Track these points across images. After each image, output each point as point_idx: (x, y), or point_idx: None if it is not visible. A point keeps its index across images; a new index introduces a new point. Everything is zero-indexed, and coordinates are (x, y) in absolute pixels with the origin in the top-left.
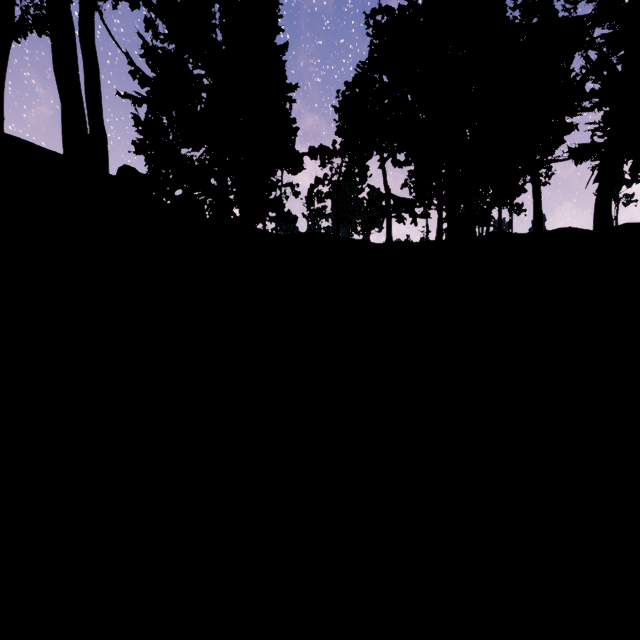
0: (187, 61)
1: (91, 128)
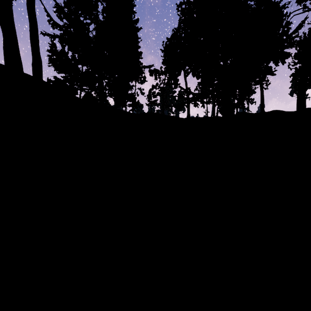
0: (80, 15)
1: (33, 56)
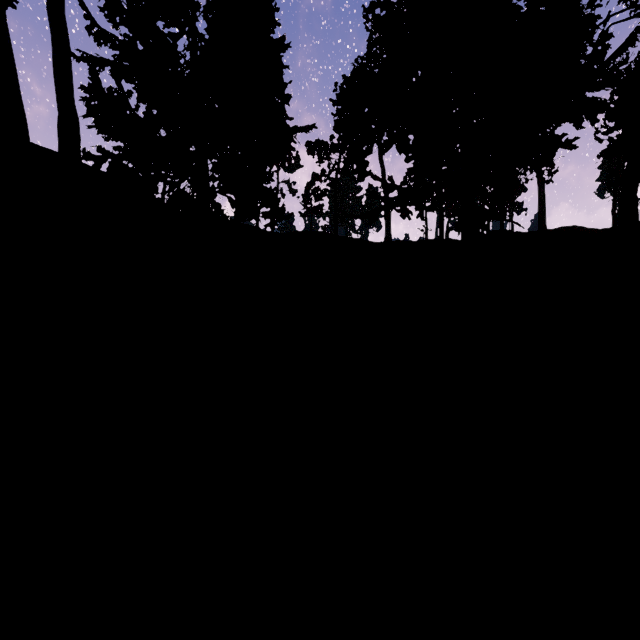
0: (156, 16)
1: (60, 109)
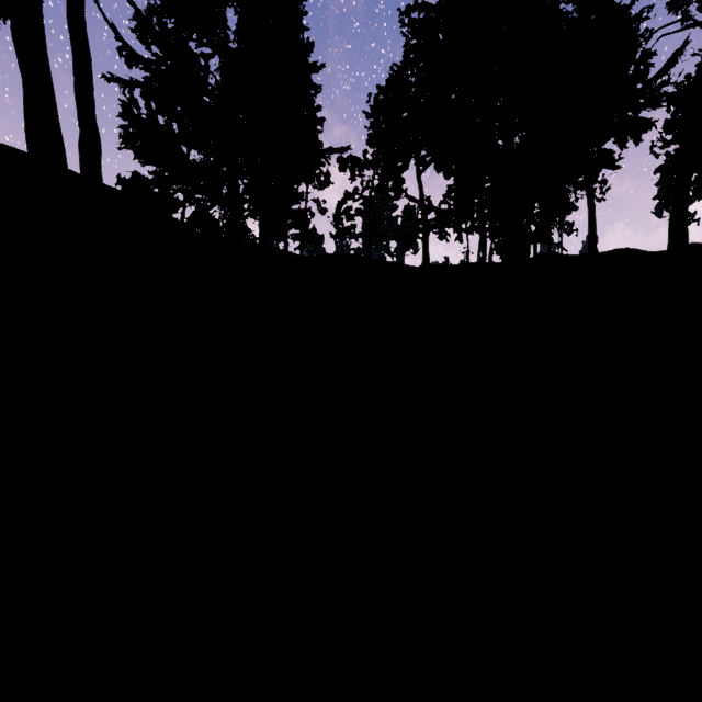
0: (188, 37)
1: (81, 127)
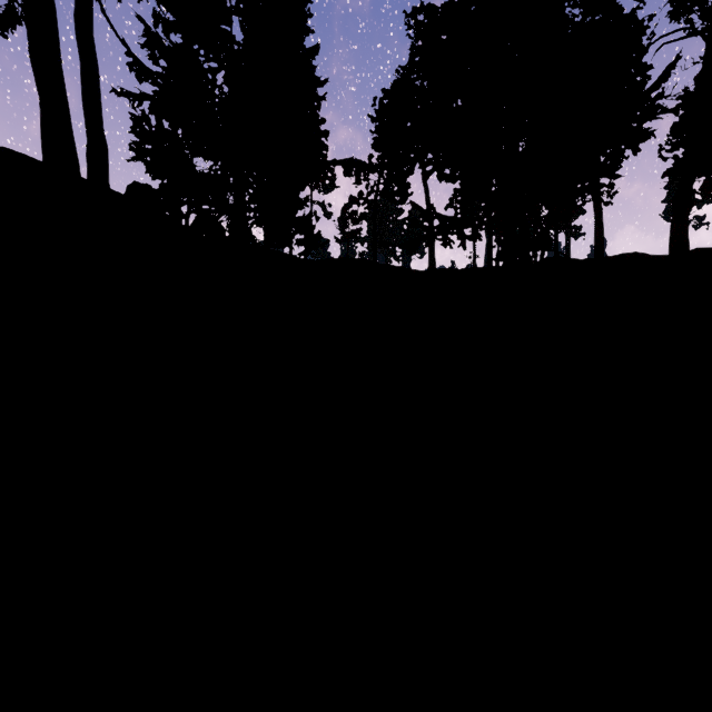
0: (196, 52)
1: (89, 135)
